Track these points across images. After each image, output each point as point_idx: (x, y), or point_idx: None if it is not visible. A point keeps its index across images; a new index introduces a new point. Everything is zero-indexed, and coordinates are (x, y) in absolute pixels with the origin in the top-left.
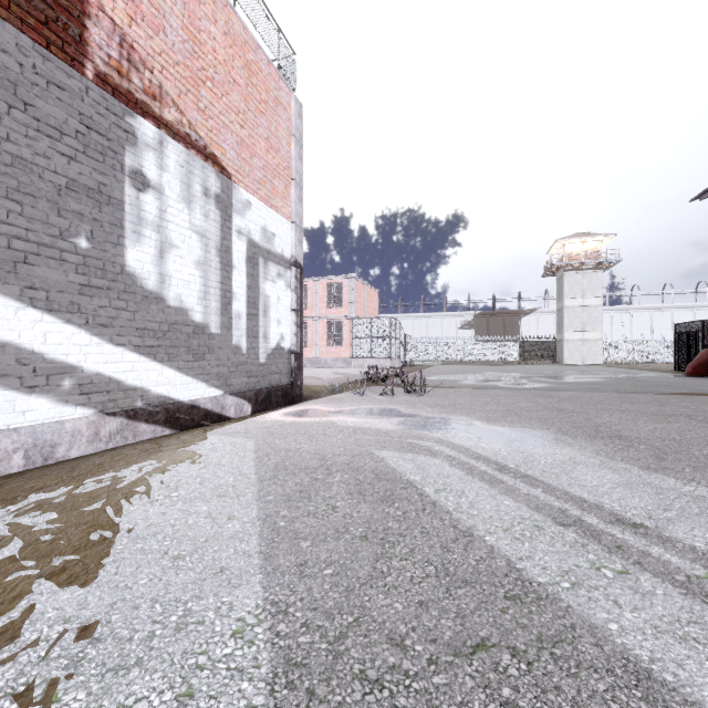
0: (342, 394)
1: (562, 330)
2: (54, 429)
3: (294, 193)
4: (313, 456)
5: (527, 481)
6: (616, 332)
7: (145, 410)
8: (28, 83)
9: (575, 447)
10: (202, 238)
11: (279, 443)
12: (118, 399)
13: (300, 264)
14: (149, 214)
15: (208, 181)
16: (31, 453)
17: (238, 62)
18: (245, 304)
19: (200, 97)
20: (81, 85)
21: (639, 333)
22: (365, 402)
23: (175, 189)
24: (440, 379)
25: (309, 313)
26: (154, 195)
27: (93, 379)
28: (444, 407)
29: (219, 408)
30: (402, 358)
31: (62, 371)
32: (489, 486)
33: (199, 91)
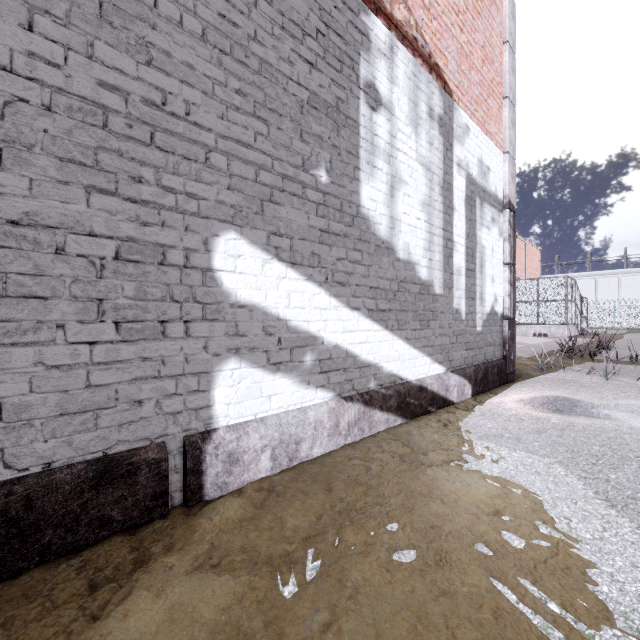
0: (562, 373)
1: None
2: (298, 420)
3: (507, 114)
4: None
5: None
6: None
7: (378, 394)
8: None
9: None
10: (427, 172)
11: (624, 481)
12: (354, 379)
13: (512, 206)
14: (381, 140)
15: (432, 100)
16: (277, 451)
17: None
18: (463, 257)
19: None
20: None
21: None
22: (633, 391)
23: (403, 109)
24: None
25: None
26: (385, 115)
27: (331, 353)
28: None
29: (443, 390)
30: (577, 325)
31: (303, 342)
32: None
33: None
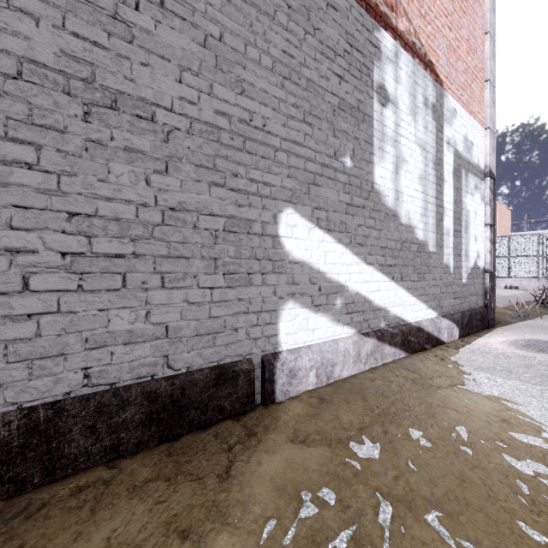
0: (539, 320)
1: None
2: (333, 348)
3: (488, 95)
4: None
5: None
6: None
7: (387, 332)
8: (315, 8)
9: None
10: (423, 151)
11: None
12: (369, 319)
13: (492, 174)
14: (388, 129)
15: (426, 91)
16: (319, 371)
17: None
18: (451, 220)
19: (421, 3)
20: (346, 4)
21: None
22: None
23: (405, 102)
24: None
25: None
26: (391, 109)
27: (353, 299)
28: None
29: (436, 331)
30: None
31: (335, 290)
32: None
33: None
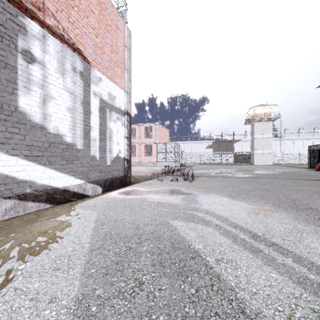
0: (151, 180)
1: (253, 149)
2: None
3: (126, 76)
4: (131, 225)
5: (277, 250)
6: (277, 150)
7: (32, 194)
8: None
9: (291, 217)
10: (72, 95)
11: (112, 214)
12: (13, 188)
13: (129, 114)
14: (36, 77)
15: (75, 63)
16: None
17: (94, 1)
18: (98, 133)
19: (70, 15)
20: None
21: (288, 150)
22: (163, 185)
23: (53, 65)
24: (199, 172)
25: (136, 141)
26: (39, 66)
27: None
28: (205, 188)
29: (82, 190)
30: (180, 162)
31: None
32: (253, 255)
33: (70, 11)
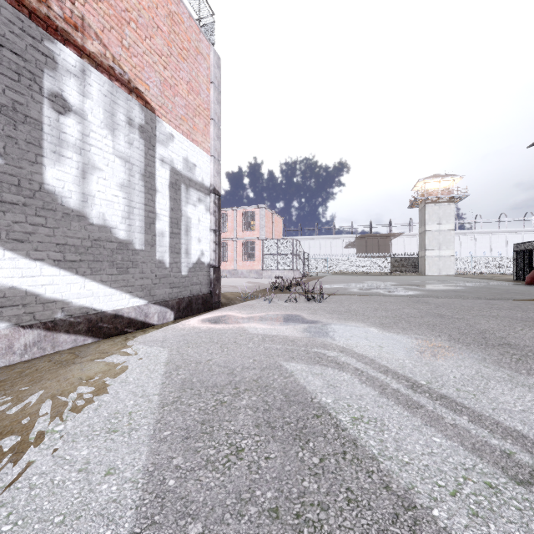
0: (254, 301)
1: (423, 248)
2: None
3: (213, 131)
4: (222, 369)
5: (446, 405)
6: (464, 250)
7: (65, 322)
8: None
9: (475, 357)
10: (126, 163)
11: (191, 353)
12: (36, 312)
13: (218, 192)
14: (71, 136)
15: (132, 113)
16: None
17: (161, 11)
18: (168, 224)
19: (124, 36)
20: None
21: (481, 251)
22: (273, 308)
23: (98, 116)
24: (333, 288)
25: (229, 235)
26: (75, 119)
27: (6, 293)
28: (341, 313)
29: (143, 316)
30: (301, 271)
31: None
32: (408, 412)
33: (123, 29)
